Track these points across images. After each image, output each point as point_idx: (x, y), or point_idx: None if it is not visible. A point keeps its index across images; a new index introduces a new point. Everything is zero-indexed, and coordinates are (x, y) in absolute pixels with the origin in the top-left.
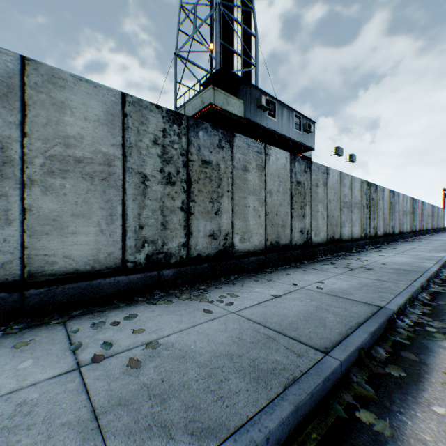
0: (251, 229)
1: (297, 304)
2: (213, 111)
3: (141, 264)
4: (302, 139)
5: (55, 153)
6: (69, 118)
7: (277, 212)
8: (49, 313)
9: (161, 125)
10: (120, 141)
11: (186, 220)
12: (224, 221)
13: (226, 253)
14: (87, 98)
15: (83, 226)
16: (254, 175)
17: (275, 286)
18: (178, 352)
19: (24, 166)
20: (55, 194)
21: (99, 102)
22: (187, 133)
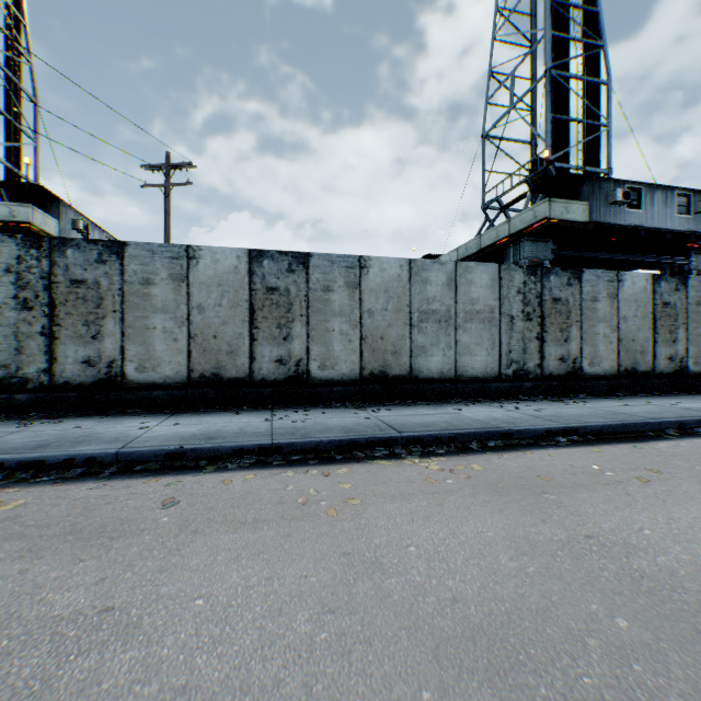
0: (600, 355)
1: (643, 409)
2: (548, 225)
3: (510, 377)
4: (690, 226)
5: (467, 310)
6: (473, 289)
7: (633, 337)
8: (467, 397)
9: (522, 279)
10: (497, 296)
11: (540, 347)
12: (572, 347)
13: (573, 375)
14: (481, 274)
15: (479, 350)
16: (604, 304)
17: (625, 402)
18: (557, 412)
19: (455, 319)
20: (467, 332)
21: (487, 274)
22: (540, 280)
